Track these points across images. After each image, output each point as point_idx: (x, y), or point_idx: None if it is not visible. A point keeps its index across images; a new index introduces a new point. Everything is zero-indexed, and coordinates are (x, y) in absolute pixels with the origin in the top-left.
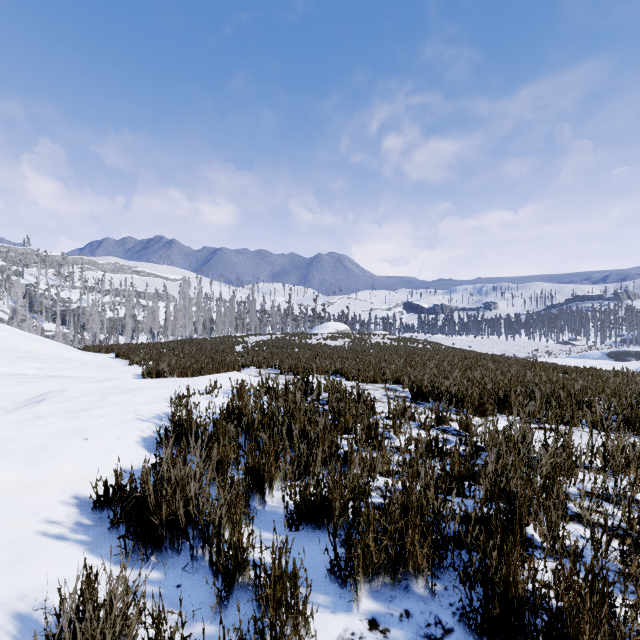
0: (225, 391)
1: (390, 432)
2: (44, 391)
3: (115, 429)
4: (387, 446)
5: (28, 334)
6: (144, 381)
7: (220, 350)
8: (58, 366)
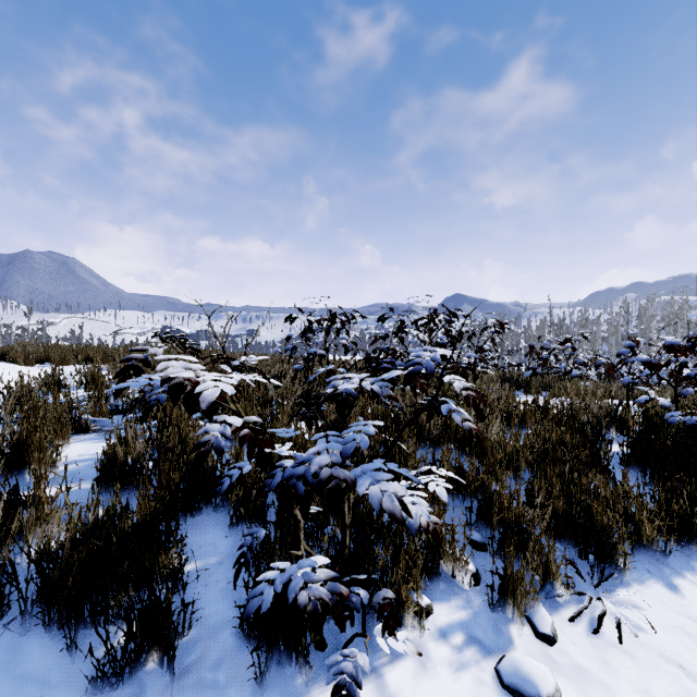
0: None
1: None
2: None
3: None
4: None
5: None
6: None
7: None
8: None
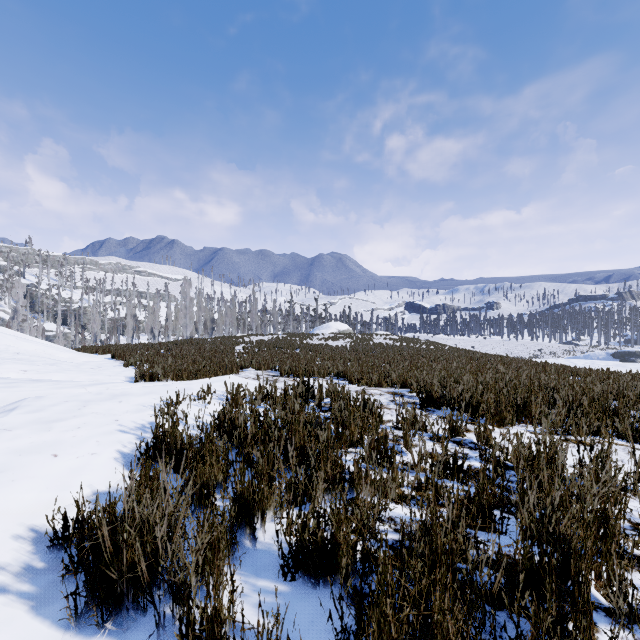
0: (219, 397)
1: (400, 445)
2: (21, 397)
3: (91, 443)
4: (397, 462)
5: (21, 334)
6: (133, 385)
7: (219, 351)
8: (46, 368)
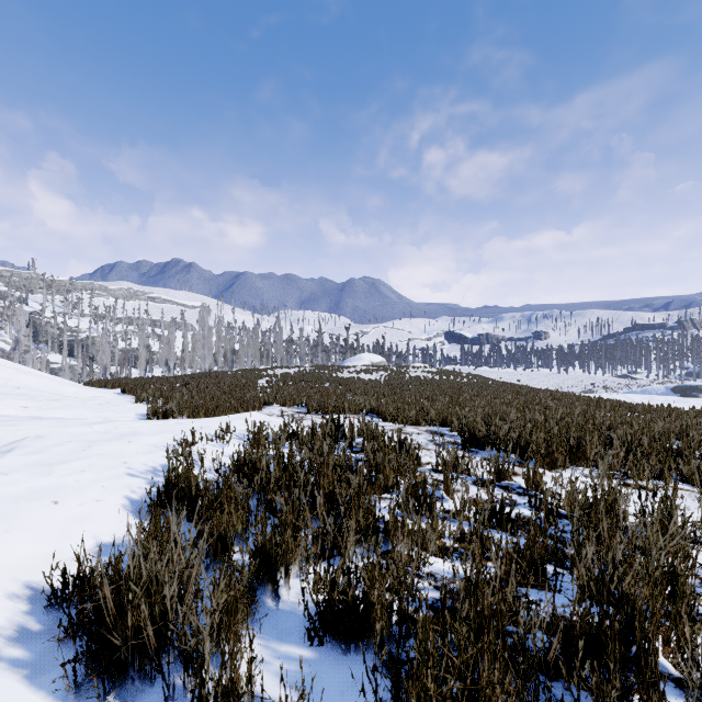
0: (240, 436)
1: (440, 490)
2: (19, 437)
3: (96, 488)
4: (438, 510)
5: (21, 367)
6: (145, 423)
7: (241, 385)
8: (49, 405)
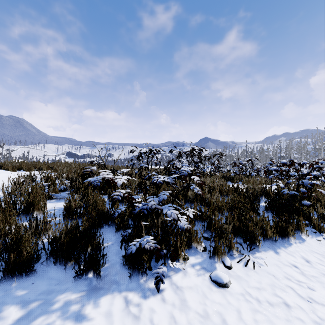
0: None
1: None
2: None
3: None
4: None
5: None
6: None
7: None
8: None
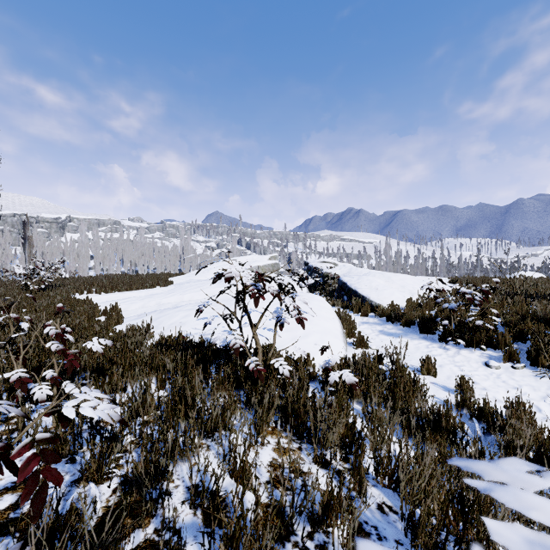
0: None
1: None
2: None
3: None
4: None
5: None
6: None
7: None
8: None
